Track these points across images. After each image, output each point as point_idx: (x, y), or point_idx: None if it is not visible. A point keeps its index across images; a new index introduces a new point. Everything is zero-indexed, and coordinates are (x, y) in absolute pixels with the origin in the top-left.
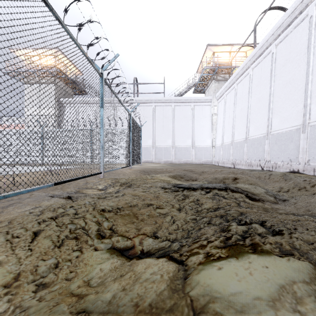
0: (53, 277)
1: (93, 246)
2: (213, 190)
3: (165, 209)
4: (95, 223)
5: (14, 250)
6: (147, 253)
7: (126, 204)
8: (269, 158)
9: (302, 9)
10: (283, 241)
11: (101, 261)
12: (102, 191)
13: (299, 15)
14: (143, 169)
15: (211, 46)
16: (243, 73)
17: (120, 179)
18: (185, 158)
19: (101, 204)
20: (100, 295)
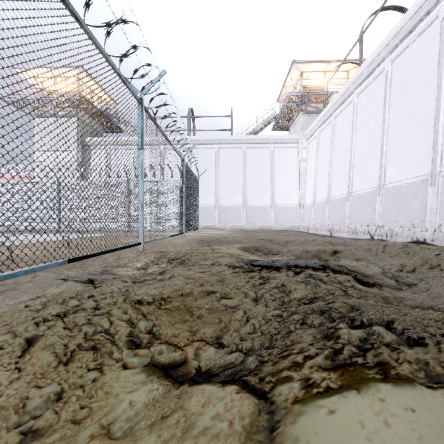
0: (51, 418)
1: (120, 361)
2: (305, 270)
3: (234, 300)
4: (125, 324)
5: None
6: (207, 372)
7: (175, 292)
8: (382, 222)
9: (430, 7)
10: (429, 358)
11: (133, 387)
12: (142, 270)
13: (426, 17)
14: (202, 238)
15: (297, 63)
16: (344, 102)
17: (168, 253)
18: (261, 223)
19: (137, 292)
20: None
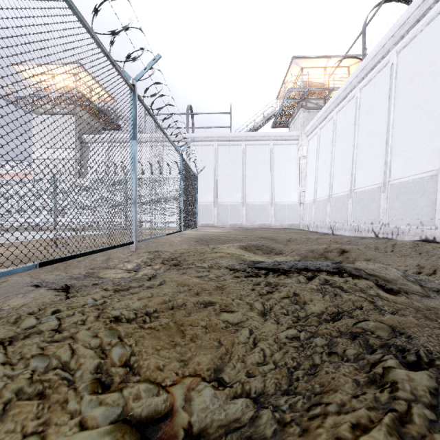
0: None
1: (77, 415)
2: (318, 274)
3: (237, 314)
4: (92, 353)
5: None
6: (201, 436)
7: (164, 305)
8: (387, 219)
9: None
10: None
11: None
12: (132, 273)
13: (435, 4)
14: (201, 236)
15: (298, 59)
16: (346, 97)
17: (163, 253)
18: (261, 220)
19: (117, 305)
20: None
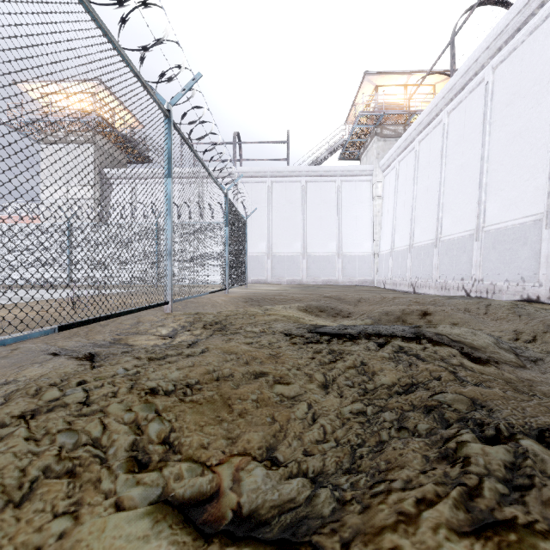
0: None
1: (112, 495)
2: (391, 340)
3: (294, 386)
4: (127, 429)
5: None
6: (251, 517)
7: (208, 375)
8: (481, 274)
9: None
10: None
11: (126, 549)
12: (168, 339)
13: (540, 10)
14: (250, 295)
15: (371, 74)
16: (431, 122)
17: (204, 315)
18: (325, 276)
19: (152, 375)
20: None
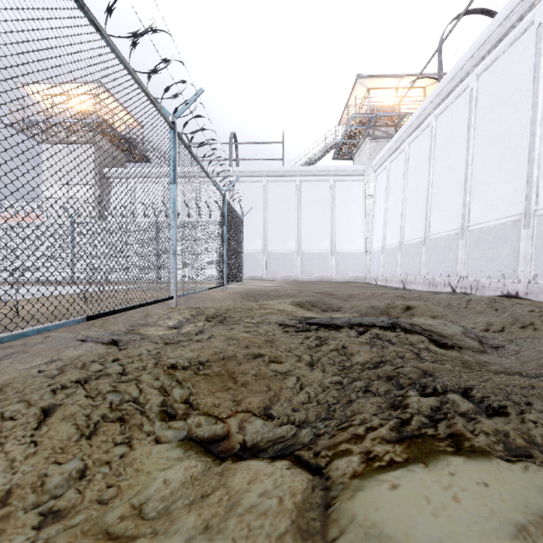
0: (74, 498)
1: (152, 434)
2: (370, 329)
3: (286, 364)
4: (157, 392)
5: (3, 444)
6: (253, 447)
7: (215, 355)
8: (466, 271)
9: (523, 11)
10: (510, 429)
11: (168, 464)
12: (175, 330)
13: (519, 23)
14: (247, 291)
15: (363, 78)
16: (420, 125)
17: (206, 309)
18: (319, 272)
19: (171, 354)
20: (161, 539)
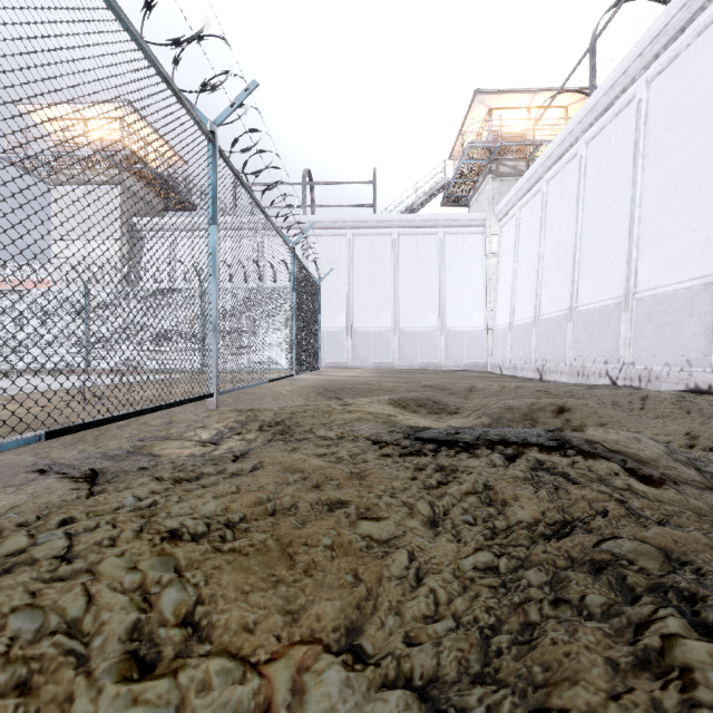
0: None
1: None
2: (524, 451)
3: (387, 523)
4: (126, 602)
5: None
6: None
7: (259, 507)
8: (632, 356)
9: None
10: None
11: None
12: (210, 446)
13: (712, 2)
14: (325, 384)
15: (484, 94)
16: (563, 155)
17: (262, 412)
18: (423, 358)
19: (175, 508)
20: None
